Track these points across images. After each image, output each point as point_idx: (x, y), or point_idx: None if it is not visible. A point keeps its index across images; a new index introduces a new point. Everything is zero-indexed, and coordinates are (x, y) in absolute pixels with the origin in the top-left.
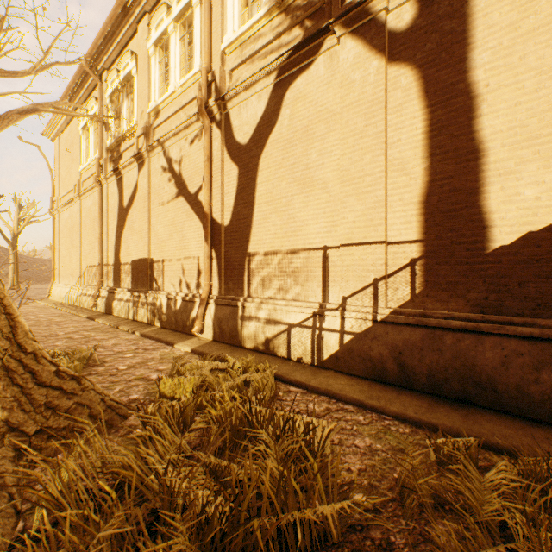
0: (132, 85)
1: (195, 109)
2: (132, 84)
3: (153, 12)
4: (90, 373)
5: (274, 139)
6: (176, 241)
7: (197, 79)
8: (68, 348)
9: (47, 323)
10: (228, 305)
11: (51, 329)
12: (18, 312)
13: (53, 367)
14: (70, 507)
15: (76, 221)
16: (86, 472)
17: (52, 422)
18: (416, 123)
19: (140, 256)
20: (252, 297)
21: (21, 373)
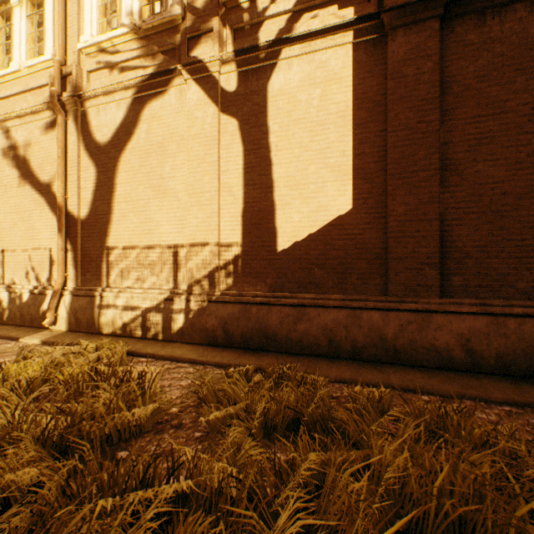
0: None
1: (46, 96)
2: None
3: None
4: None
5: (133, 147)
6: (22, 230)
7: (49, 66)
8: None
9: None
10: (86, 296)
11: None
12: None
13: None
14: None
15: None
16: None
17: None
18: (238, 160)
19: None
20: (111, 287)
21: None
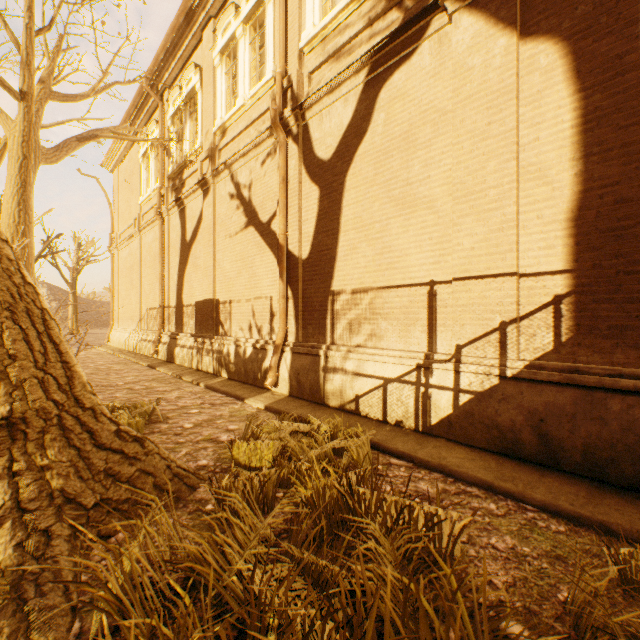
0: (195, 103)
1: (267, 122)
2: (195, 101)
3: (218, 16)
4: (152, 430)
5: (364, 151)
6: (245, 278)
7: (269, 88)
8: (128, 400)
9: (106, 371)
10: (308, 354)
11: (110, 378)
12: (75, 360)
13: (113, 426)
14: (134, 610)
15: (136, 259)
16: (151, 558)
17: (112, 492)
18: (561, 115)
19: (204, 297)
20: (336, 344)
21: (79, 432)
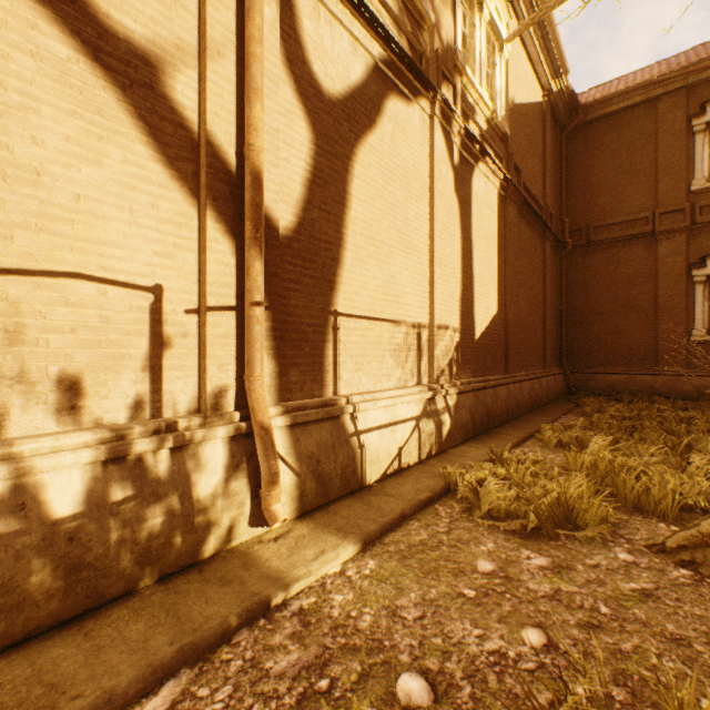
0: None
1: None
2: None
3: None
4: (635, 705)
5: (375, 146)
6: None
7: None
8: None
9: None
10: (322, 420)
11: None
12: None
13: None
14: None
15: None
16: None
17: None
18: (459, 242)
19: None
20: (342, 394)
21: None
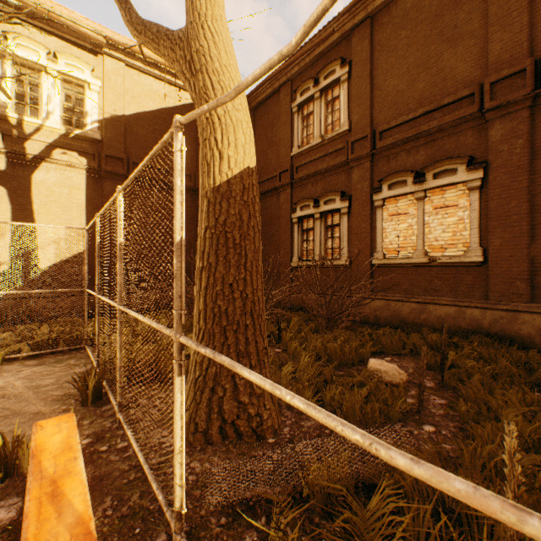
0: None
1: None
2: None
3: None
4: None
5: None
6: None
7: None
8: None
9: None
10: None
11: None
12: None
13: None
14: None
15: None
16: None
17: None
18: (7, 213)
19: None
20: None
21: None
